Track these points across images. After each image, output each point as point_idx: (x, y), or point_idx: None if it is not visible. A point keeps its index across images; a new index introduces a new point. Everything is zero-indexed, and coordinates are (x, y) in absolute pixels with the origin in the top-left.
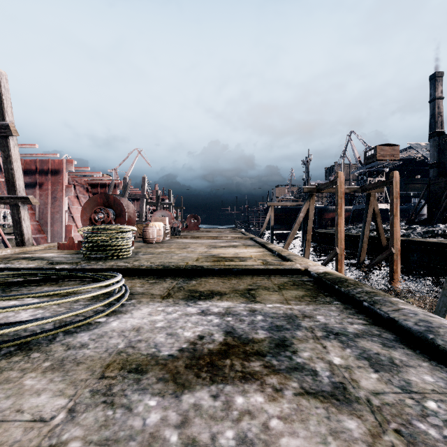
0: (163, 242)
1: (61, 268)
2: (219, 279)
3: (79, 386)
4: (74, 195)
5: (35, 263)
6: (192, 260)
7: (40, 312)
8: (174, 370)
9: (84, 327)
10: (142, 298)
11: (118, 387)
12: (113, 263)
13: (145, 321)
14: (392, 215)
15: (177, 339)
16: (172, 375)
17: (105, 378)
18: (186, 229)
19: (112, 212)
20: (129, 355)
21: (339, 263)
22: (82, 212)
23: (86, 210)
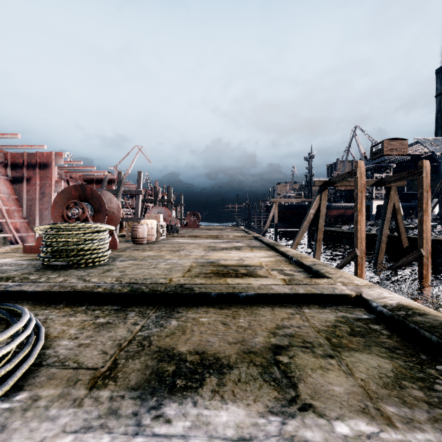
0: (156, 242)
1: None
2: (218, 313)
3: None
4: None
5: None
6: (182, 270)
7: None
8: None
9: None
10: (47, 384)
11: None
12: (60, 280)
13: None
14: (421, 211)
15: None
16: None
17: None
18: (185, 227)
19: (90, 207)
20: None
21: (359, 267)
22: (53, 207)
23: (58, 205)
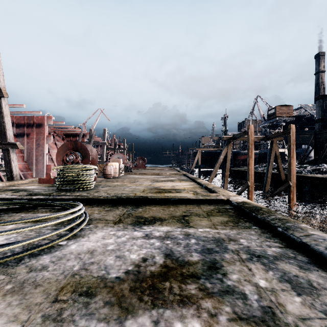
0: (118, 177)
1: (37, 198)
2: (160, 206)
3: (33, 311)
4: (53, 142)
5: (18, 194)
6: (139, 191)
7: (14, 236)
8: (120, 293)
9: (47, 249)
10: (98, 223)
11: (68, 311)
12: (78, 194)
13: (99, 244)
14: (289, 157)
15: (124, 262)
16: (118, 298)
17: (57, 302)
18: (136, 167)
19: (80, 155)
20: (82, 278)
21: (250, 193)
22: (57, 155)
23: (60, 153)
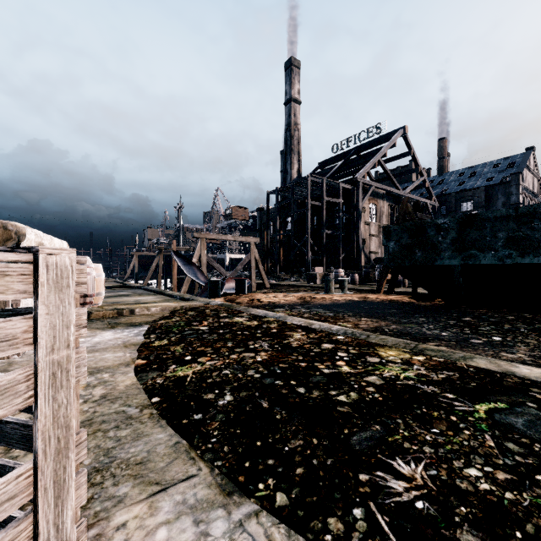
0: None
1: None
2: None
3: None
4: None
5: None
6: None
7: None
8: None
9: None
10: None
11: None
12: None
13: None
14: None
15: None
16: None
17: None
18: None
19: None
20: None
21: None
22: None
23: None
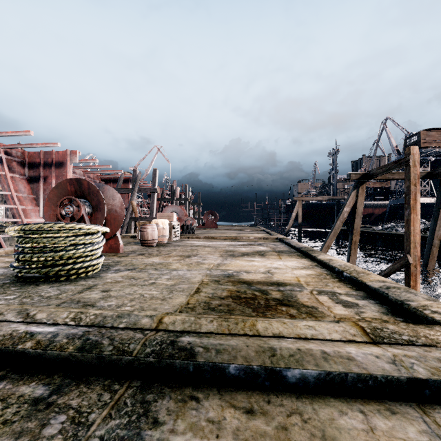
0: (167, 245)
1: None
2: (244, 436)
3: None
4: None
5: None
6: (188, 290)
7: None
8: None
9: None
10: None
11: None
12: None
13: None
14: None
15: None
16: None
17: None
18: (202, 226)
19: (88, 205)
20: None
21: (412, 278)
22: (47, 205)
23: (53, 202)
